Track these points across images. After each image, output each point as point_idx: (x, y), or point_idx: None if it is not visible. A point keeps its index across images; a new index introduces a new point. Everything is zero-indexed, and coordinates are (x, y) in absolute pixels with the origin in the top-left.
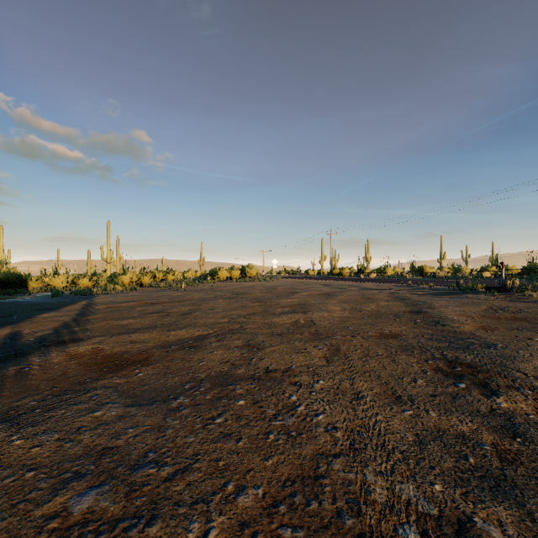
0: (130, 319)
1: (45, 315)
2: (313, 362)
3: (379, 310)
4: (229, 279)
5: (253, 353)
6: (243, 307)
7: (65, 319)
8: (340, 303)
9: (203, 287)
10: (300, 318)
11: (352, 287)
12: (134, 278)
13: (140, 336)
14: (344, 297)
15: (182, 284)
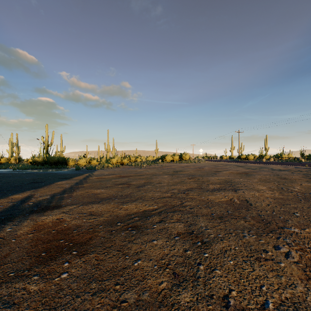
0: (103, 189)
1: (59, 183)
2: (299, 295)
3: (310, 192)
4: (172, 161)
5: (198, 251)
6: (182, 182)
7: (67, 186)
8: (261, 181)
9: (156, 166)
10: (233, 196)
11: (263, 168)
12: (118, 160)
13: (99, 208)
14: (261, 176)
15: (144, 164)
